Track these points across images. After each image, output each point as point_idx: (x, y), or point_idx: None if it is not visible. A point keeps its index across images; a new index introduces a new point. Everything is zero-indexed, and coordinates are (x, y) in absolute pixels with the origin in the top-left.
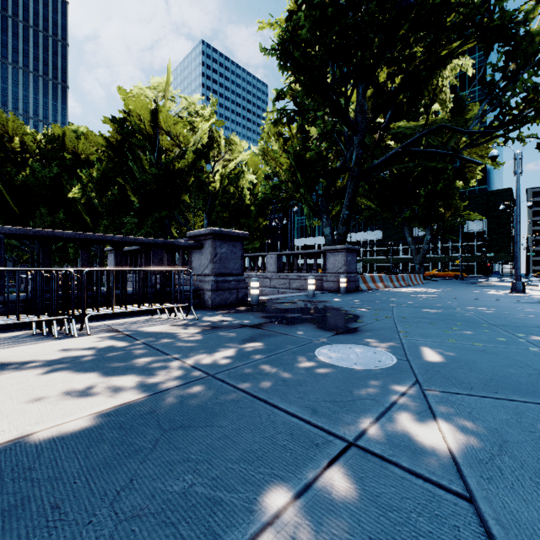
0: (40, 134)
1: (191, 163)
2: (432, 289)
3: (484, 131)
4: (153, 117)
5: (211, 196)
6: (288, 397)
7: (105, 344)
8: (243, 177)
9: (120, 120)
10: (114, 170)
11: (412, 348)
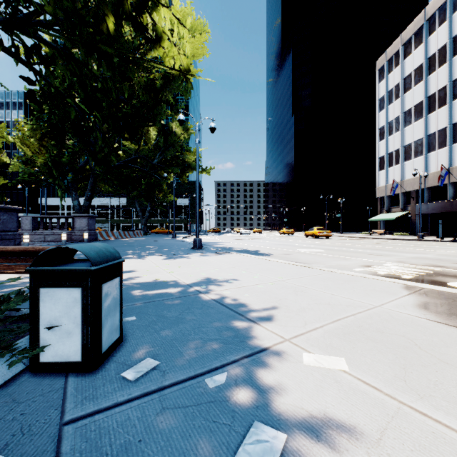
0: None
1: None
2: (140, 239)
3: (160, 165)
4: None
5: None
6: None
7: None
8: None
9: None
10: None
11: None
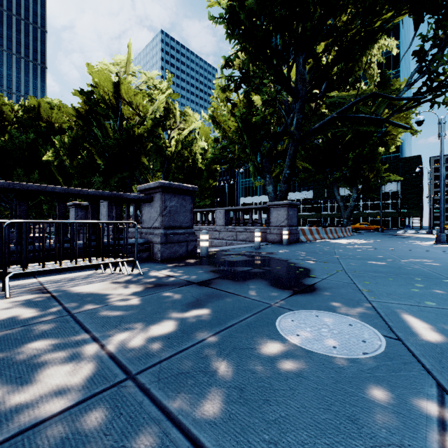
0: (17, 105)
1: (150, 130)
2: (363, 241)
3: (413, 97)
4: (116, 89)
5: (167, 159)
6: (250, 442)
7: (16, 313)
8: (195, 143)
9: (88, 92)
10: (83, 137)
11: (391, 315)
